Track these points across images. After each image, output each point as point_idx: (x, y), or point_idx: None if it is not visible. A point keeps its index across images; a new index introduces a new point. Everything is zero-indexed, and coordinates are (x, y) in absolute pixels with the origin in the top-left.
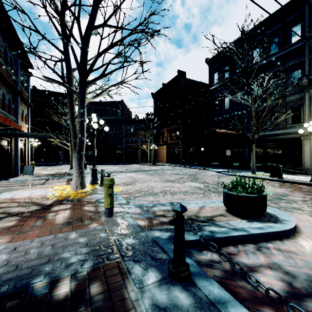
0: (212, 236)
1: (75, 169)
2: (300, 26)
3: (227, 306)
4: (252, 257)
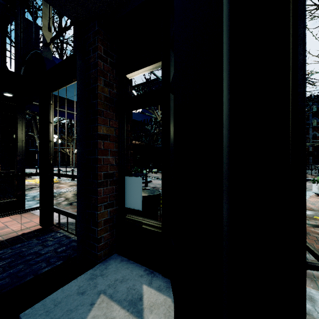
0: None
1: None
2: None
3: None
4: None
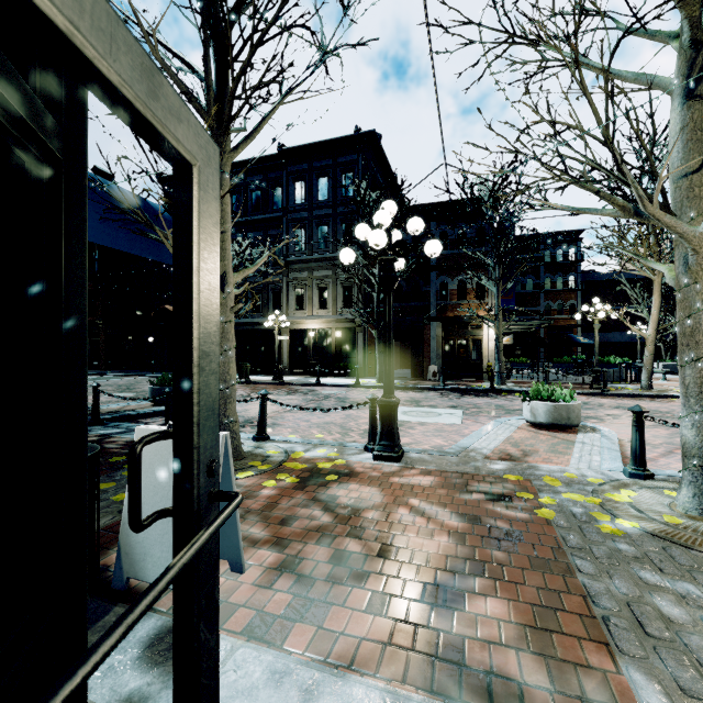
0: (127, 414)
1: None
2: (281, 190)
3: (124, 425)
4: (155, 420)
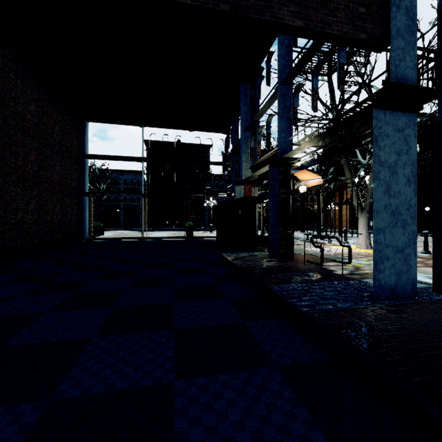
0: None
1: (364, 229)
2: None
3: None
4: None
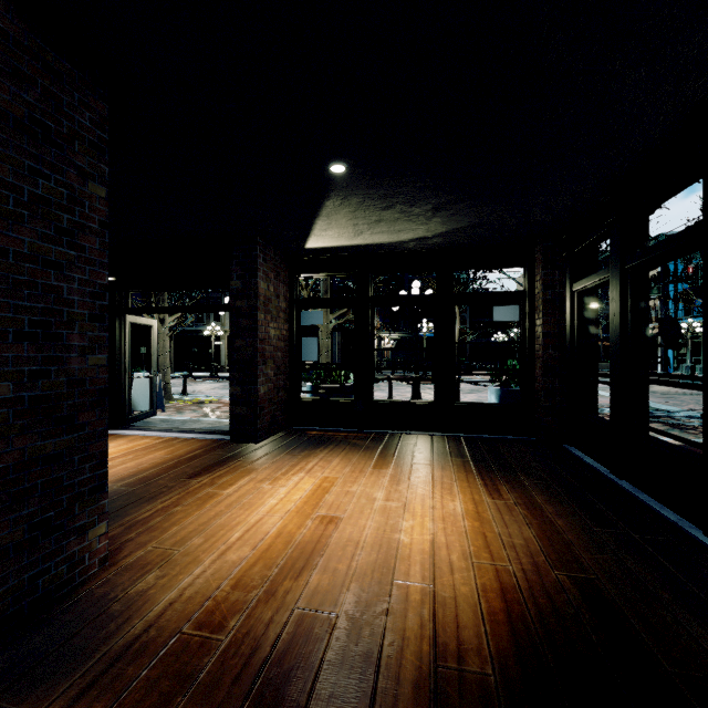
0: None
1: None
2: None
3: None
4: None
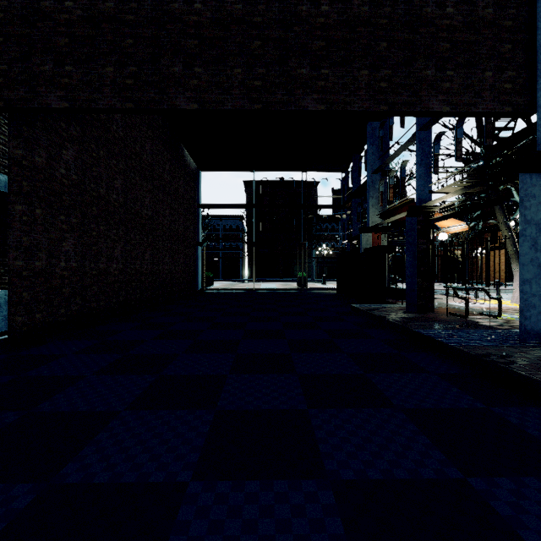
0: None
1: None
2: None
3: None
4: None
